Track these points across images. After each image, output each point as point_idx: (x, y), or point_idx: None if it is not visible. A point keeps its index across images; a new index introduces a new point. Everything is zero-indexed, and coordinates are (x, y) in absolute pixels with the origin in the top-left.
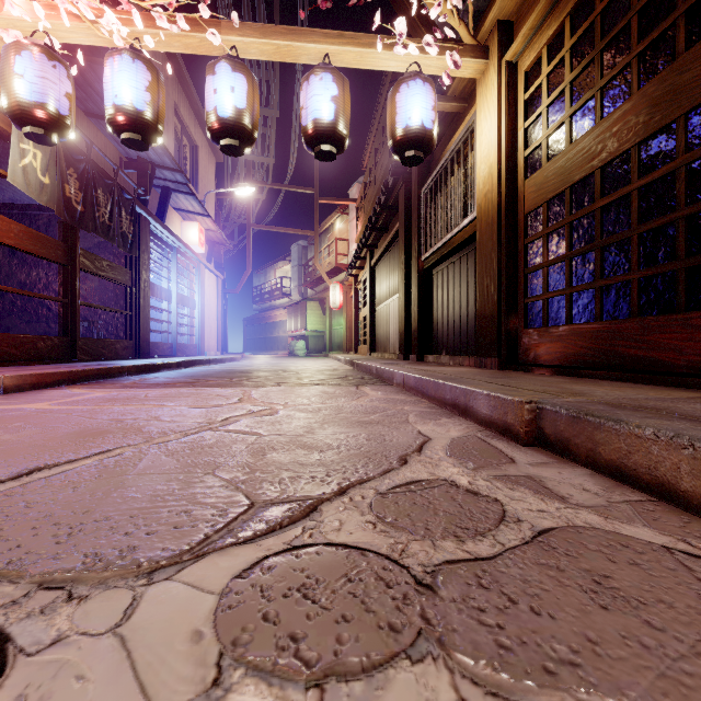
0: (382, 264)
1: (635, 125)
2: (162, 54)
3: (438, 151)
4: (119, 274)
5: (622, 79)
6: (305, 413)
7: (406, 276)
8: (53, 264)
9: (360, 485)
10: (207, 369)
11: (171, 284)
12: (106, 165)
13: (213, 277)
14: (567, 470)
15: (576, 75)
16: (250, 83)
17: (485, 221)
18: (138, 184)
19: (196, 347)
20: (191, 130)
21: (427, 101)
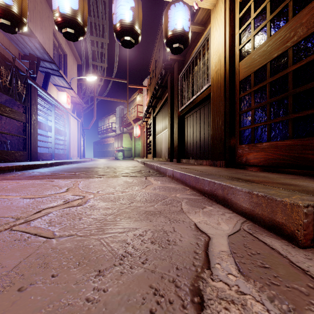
0: (159, 115)
1: None
2: (46, 3)
3: (188, 55)
4: (17, 115)
5: None
6: (106, 202)
7: (171, 120)
8: None
9: None
10: (67, 167)
11: (51, 123)
12: (10, 56)
13: (75, 120)
14: None
15: None
16: None
17: (216, 86)
18: (29, 68)
19: (66, 155)
20: (63, 46)
21: (186, 15)
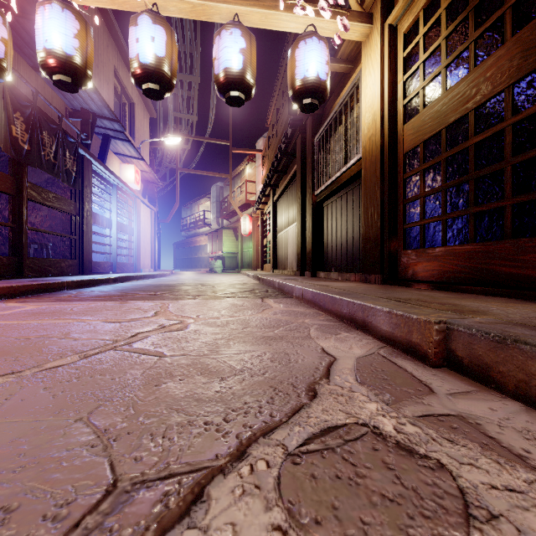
0: (282, 200)
1: (509, 68)
2: (103, 26)
3: (328, 106)
4: (64, 204)
5: (495, 29)
6: (213, 327)
7: (302, 208)
8: (8, 196)
9: (264, 438)
10: (139, 283)
11: (111, 214)
12: (53, 114)
13: (147, 209)
14: (497, 404)
15: (451, 30)
16: (169, 35)
17: (370, 160)
18: (81, 130)
19: (133, 265)
20: (128, 91)
21: (322, 56)
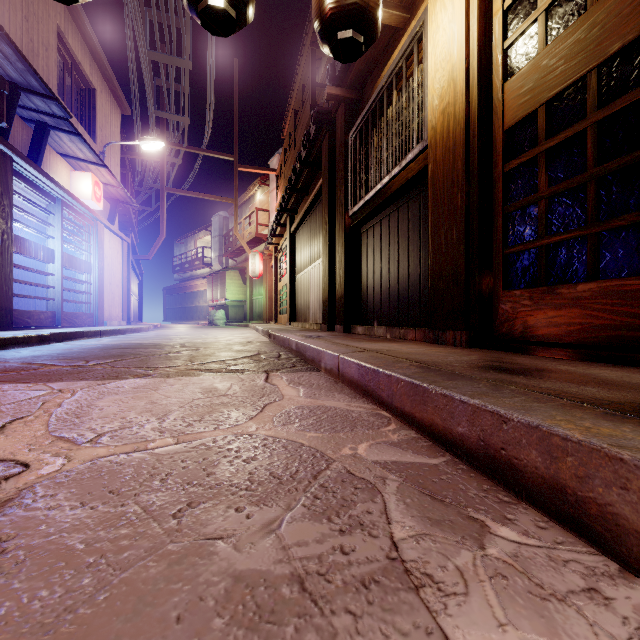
0: (303, 229)
1: None
2: None
3: (369, 87)
4: None
5: None
6: (85, 507)
7: (330, 237)
8: None
9: None
10: (84, 344)
11: (53, 241)
12: None
13: (116, 239)
14: None
15: None
16: None
17: (443, 146)
18: None
19: (92, 317)
20: (85, 69)
21: None
